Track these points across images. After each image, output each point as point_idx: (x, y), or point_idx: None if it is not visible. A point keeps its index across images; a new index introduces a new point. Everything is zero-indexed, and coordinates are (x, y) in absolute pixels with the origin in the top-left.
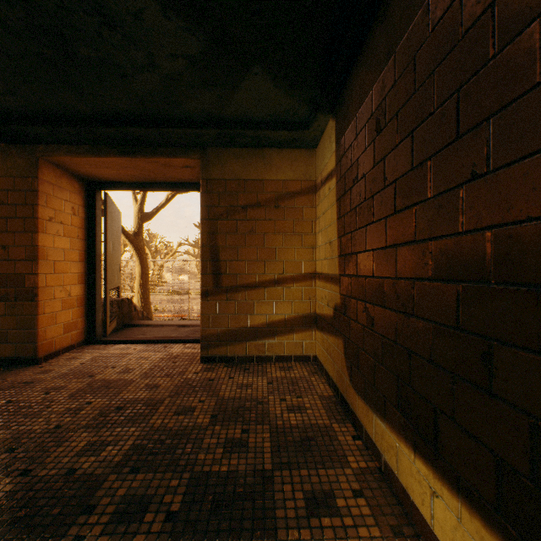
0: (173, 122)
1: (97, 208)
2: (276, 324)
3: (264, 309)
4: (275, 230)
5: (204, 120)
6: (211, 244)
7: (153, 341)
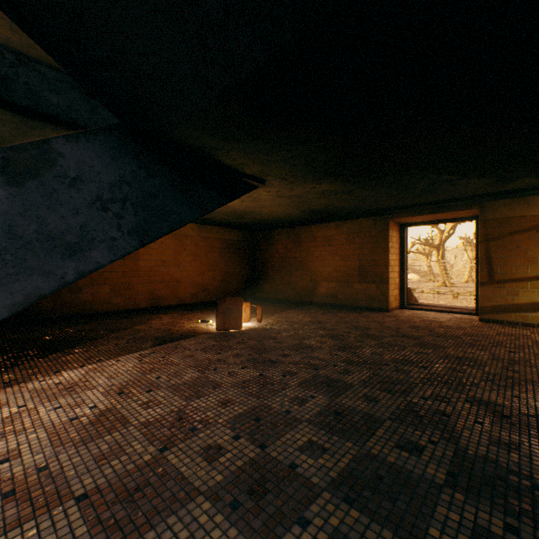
0: (465, 198)
1: (404, 237)
2: (537, 304)
3: (526, 294)
4: (536, 246)
5: (484, 194)
6: (486, 256)
7: (438, 311)
